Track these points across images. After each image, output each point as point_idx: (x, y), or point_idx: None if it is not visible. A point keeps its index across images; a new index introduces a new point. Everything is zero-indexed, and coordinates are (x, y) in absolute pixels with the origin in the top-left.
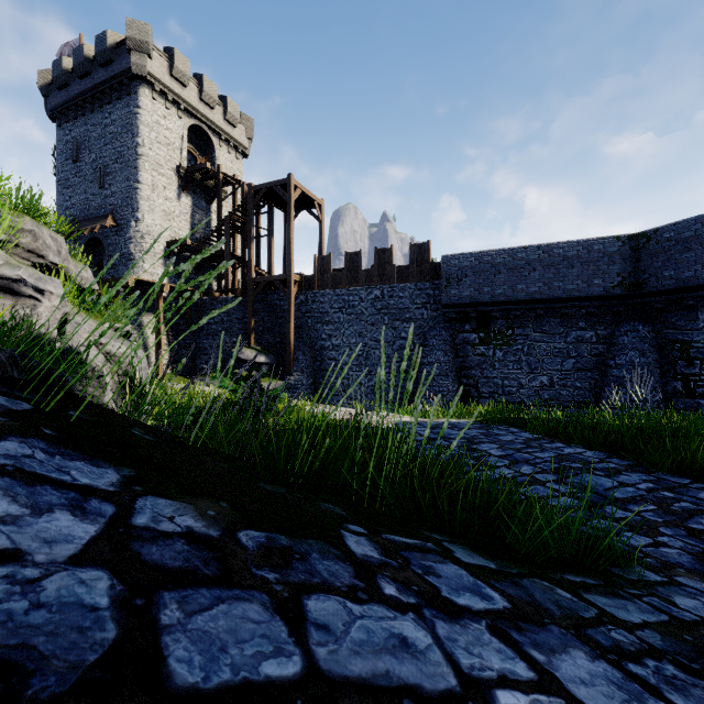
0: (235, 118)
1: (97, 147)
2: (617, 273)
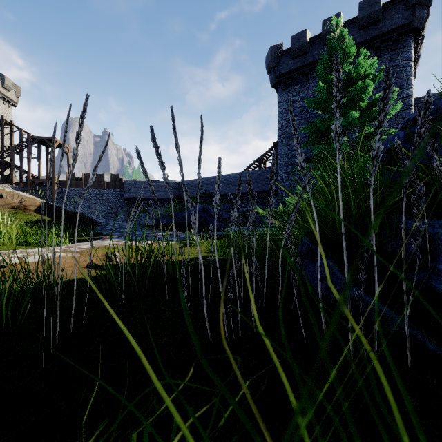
0: (10, 87)
1: None
2: (175, 192)
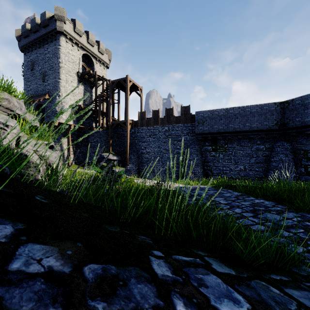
0: (103, 50)
1: (41, 64)
2: (275, 119)
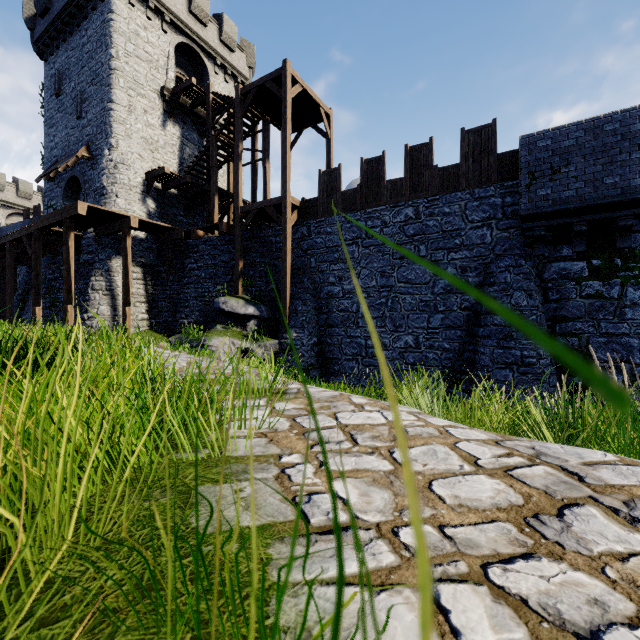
0: (233, 40)
1: (75, 73)
2: None
